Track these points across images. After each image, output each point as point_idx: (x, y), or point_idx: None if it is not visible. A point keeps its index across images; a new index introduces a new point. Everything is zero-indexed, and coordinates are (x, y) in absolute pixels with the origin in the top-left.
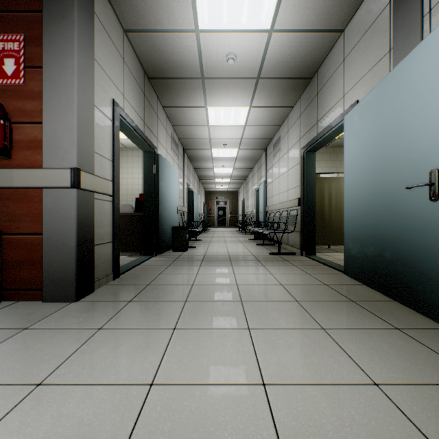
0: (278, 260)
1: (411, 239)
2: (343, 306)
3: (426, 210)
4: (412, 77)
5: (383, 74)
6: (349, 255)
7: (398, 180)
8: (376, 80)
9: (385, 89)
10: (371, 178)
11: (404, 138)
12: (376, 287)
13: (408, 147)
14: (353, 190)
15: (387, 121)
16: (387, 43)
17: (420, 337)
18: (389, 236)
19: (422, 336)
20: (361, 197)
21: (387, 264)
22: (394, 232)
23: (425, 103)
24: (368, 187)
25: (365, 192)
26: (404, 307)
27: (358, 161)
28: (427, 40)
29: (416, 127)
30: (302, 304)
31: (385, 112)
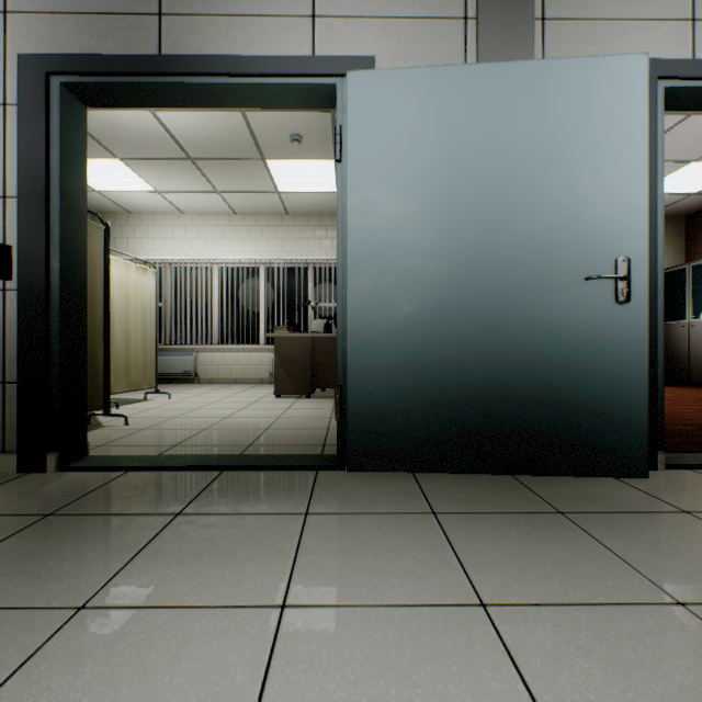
0: (38, 533)
1: (576, 363)
2: (619, 531)
3: (607, 316)
4: (579, 100)
5: (449, 51)
6: (375, 418)
7: (545, 262)
8: (432, 52)
9: (512, 86)
10: (466, 246)
11: (560, 194)
12: (484, 466)
13: (569, 211)
14: (395, 262)
15: (517, 147)
16: (461, 1)
17: (701, 506)
18: (523, 361)
19: (691, 503)
20: (427, 281)
21: (516, 414)
22: (536, 353)
23: (605, 155)
24: (456, 263)
25: (443, 272)
26: (548, 480)
27: (416, 199)
28: (609, 62)
29: (587, 184)
30: (701, 597)
31: (510, 127)
